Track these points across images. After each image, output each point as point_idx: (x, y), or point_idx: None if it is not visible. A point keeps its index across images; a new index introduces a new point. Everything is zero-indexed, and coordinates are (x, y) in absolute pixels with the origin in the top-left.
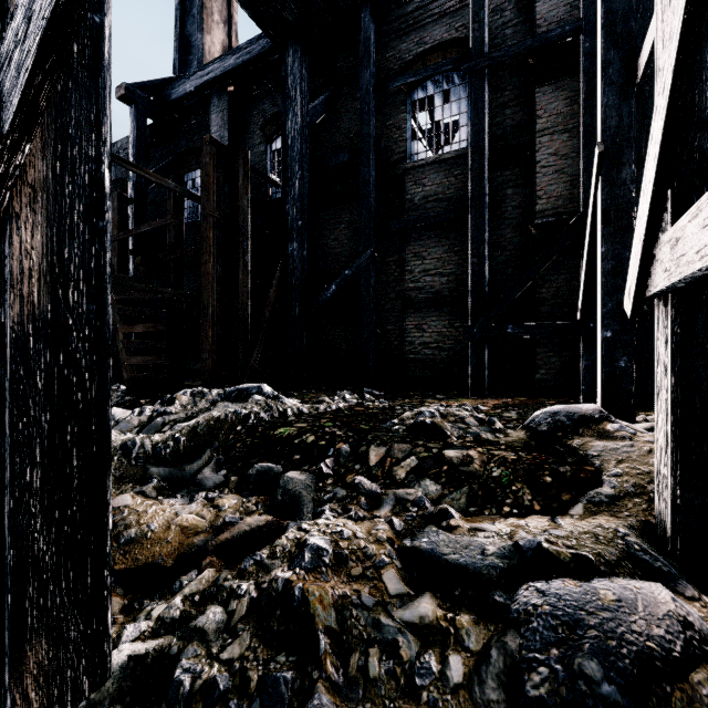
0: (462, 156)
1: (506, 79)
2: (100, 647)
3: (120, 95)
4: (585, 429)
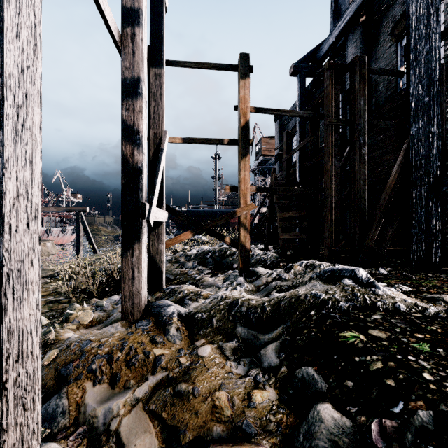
0: None
1: None
2: None
3: (290, 73)
4: None
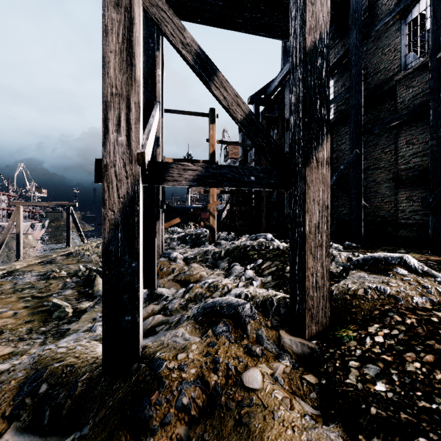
0: None
1: None
2: (153, 280)
3: (248, 102)
4: (372, 267)
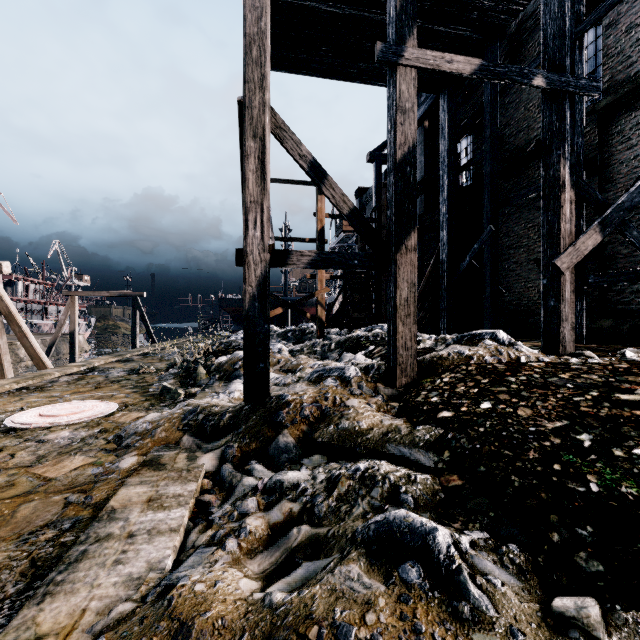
0: (591, 112)
1: (639, 12)
2: None
3: (367, 160)
4: (467, 342)
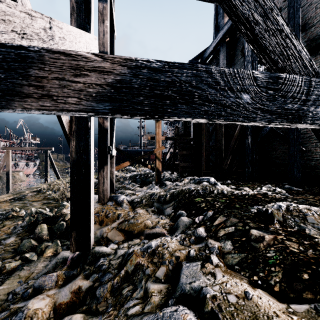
0: None
1: None
2: (87, 240)
3: None
4: None
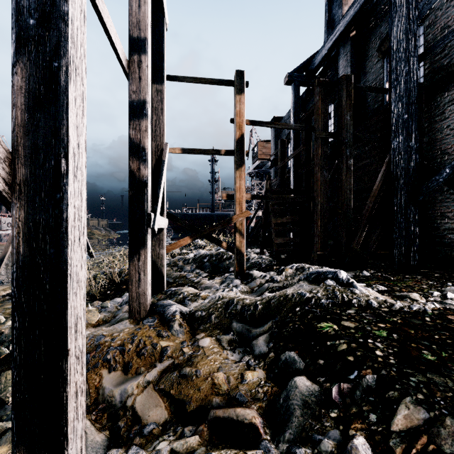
0: None
1: None
2: None
3: (285, 82)
4: None
